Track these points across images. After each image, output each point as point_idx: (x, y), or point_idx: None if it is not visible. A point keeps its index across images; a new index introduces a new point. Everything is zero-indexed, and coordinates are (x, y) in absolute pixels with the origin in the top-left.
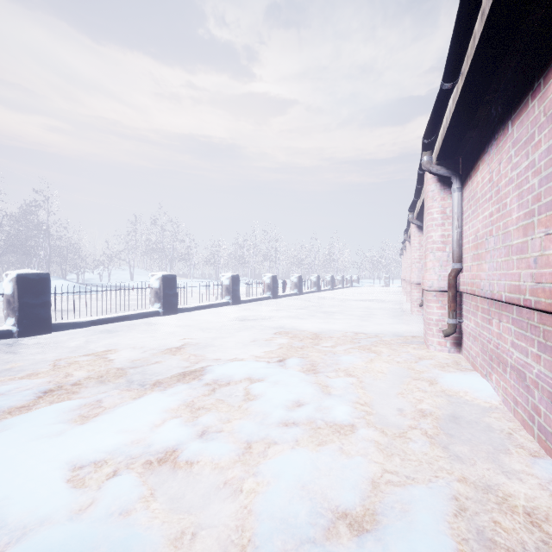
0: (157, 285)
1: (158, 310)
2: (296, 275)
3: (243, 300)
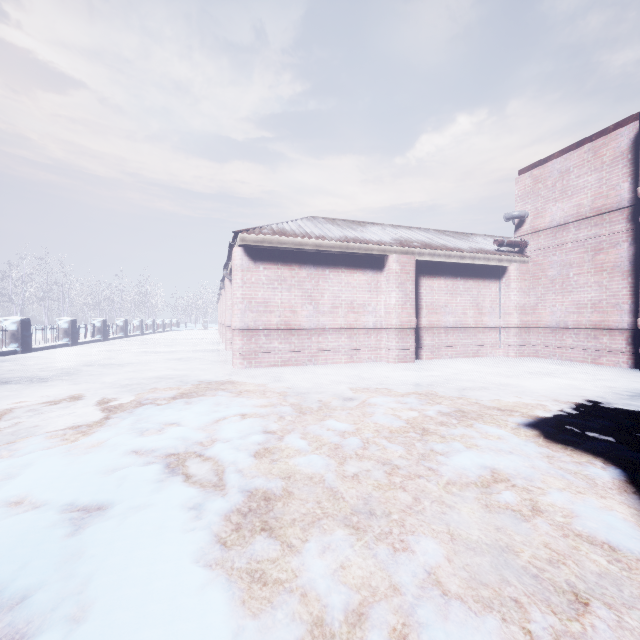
0: (15, 328)
1: (16, 349)
2: (122, 319)
3: (79, 342)
